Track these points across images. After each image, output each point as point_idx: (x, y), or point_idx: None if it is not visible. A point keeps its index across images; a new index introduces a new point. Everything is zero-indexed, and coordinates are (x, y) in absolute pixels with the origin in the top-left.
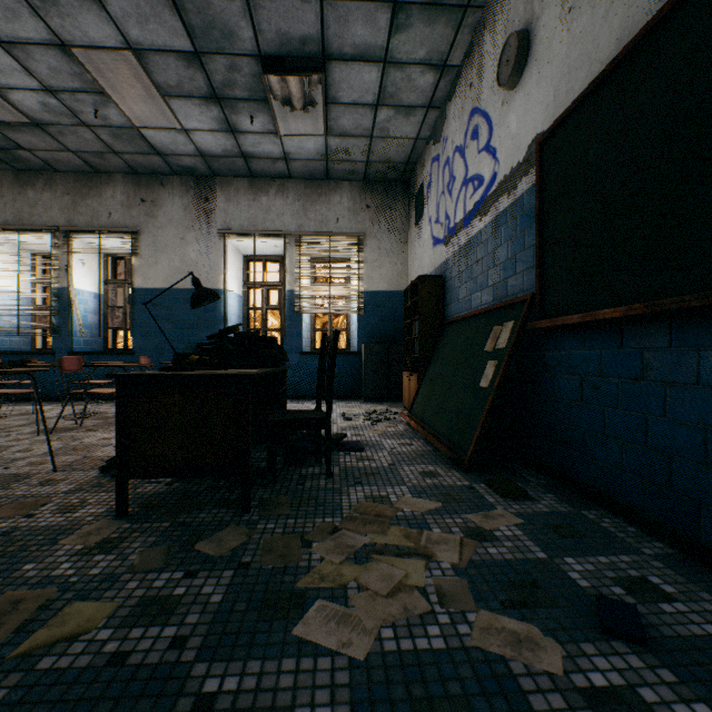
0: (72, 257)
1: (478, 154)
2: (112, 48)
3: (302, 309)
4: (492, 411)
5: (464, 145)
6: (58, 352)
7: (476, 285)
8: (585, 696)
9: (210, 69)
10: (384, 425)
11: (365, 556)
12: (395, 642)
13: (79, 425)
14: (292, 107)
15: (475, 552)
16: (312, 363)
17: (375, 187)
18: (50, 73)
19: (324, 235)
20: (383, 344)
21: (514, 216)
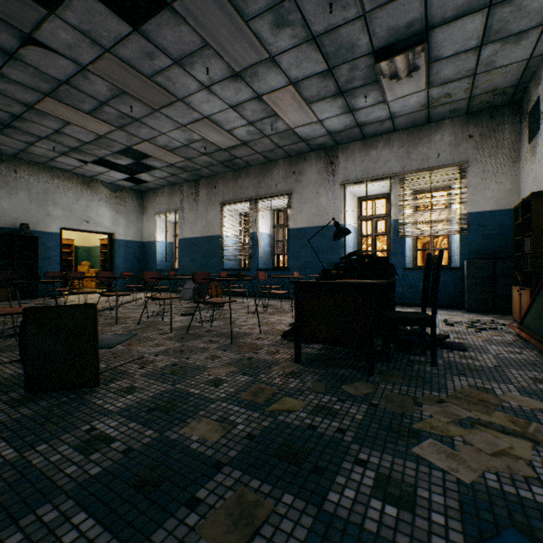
0: (258, 214)
1: None
2: (282, 87)
3: (404, 234)
4: None
5: None
6: (251, 269)
7: None
8: None
9: (337, 76)
10: (488, 333)
11: (469, 424)
12: (497, 484)
13: (265, 311)
14: (397, 78)
15: None
16: (413, 277)
17: (478, 117)
18: (251, 114)
19: (425, 170)
20: (487, 260)
21: None
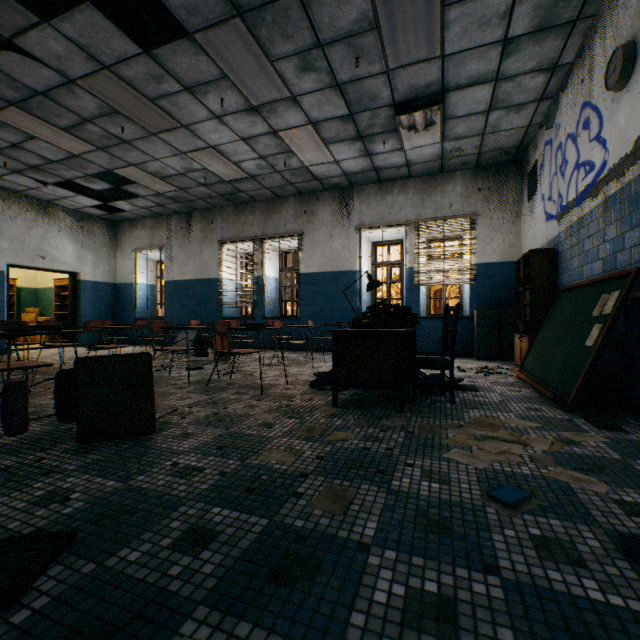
0: (264, 255)
1: (589, 142)
2: (300, 126)
3: (419, 282)
4: (593, 364)
5: (575, 133)
6: (256, 317)
7: (587, 258)
8: (614, 501)
9: (358, 121)
10: (495, 377)
11: (481, 439)
12: (500, 467)
13: (279, 363)
14: (415, 129)
15: (562, 448)
16: (428, 326)
17: (486, 171)
18: (264, 148)
19: (438, 219)
20: (494, 309)
21: (622, 200)
